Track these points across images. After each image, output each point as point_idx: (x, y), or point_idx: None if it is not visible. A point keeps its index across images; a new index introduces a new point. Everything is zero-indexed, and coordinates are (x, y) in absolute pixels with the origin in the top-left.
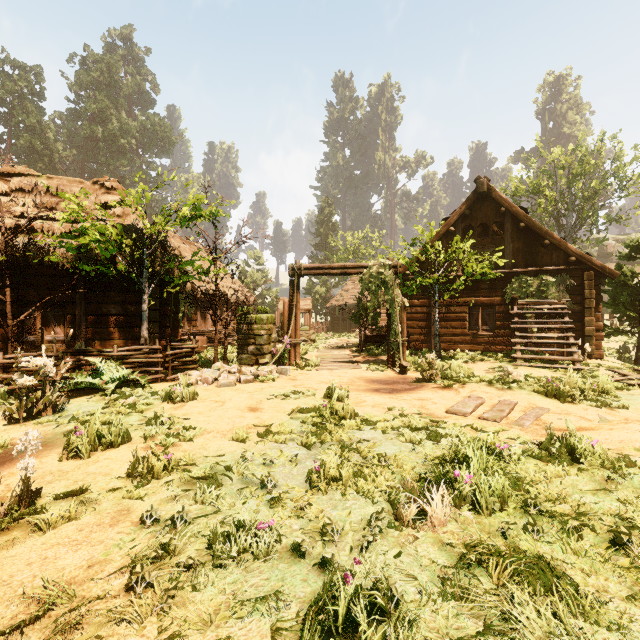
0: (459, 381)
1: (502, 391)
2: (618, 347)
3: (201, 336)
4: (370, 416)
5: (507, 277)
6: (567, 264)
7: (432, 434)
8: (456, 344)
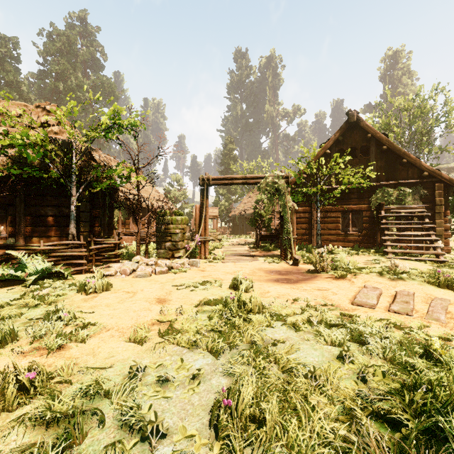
0: (350, 272)
1: (394, 281)
2: (451, 244)
3: (131, 236)
4: (278, 309)
5: (372, 189)
6: (420, 178)
7: (354, 334)
8: (331, 242)
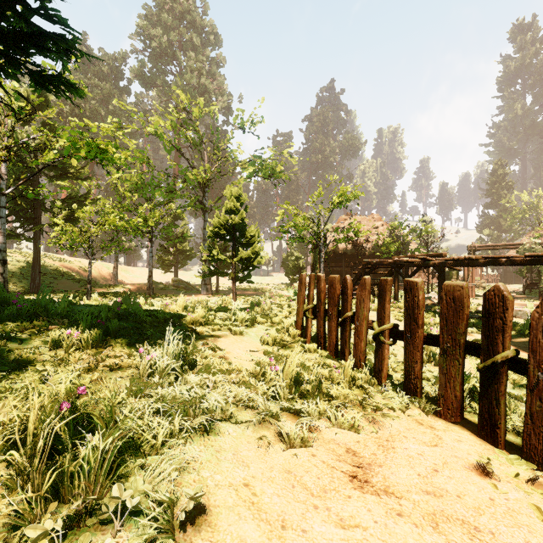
0: None
1: None
2: None
3: None
4: None
5: None
6: None
7: None
8: None
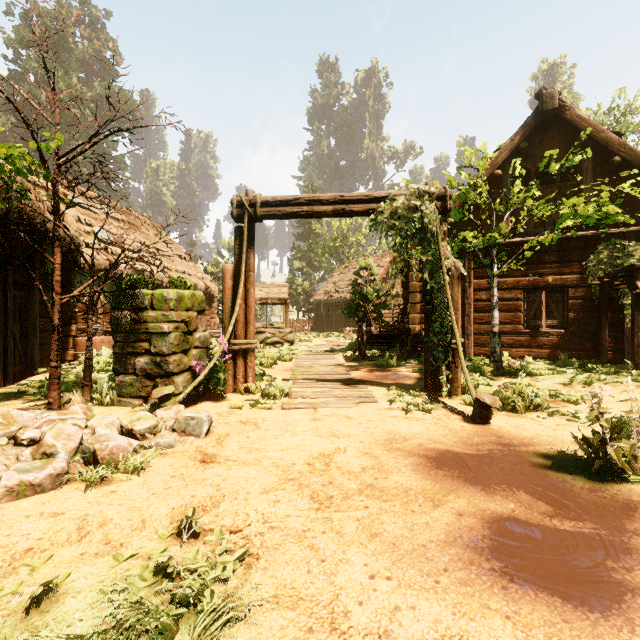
0: None
1: None
2: None
3: None
4: None
5: (588, 243)
6: None
7: None
8: (504, 347)
